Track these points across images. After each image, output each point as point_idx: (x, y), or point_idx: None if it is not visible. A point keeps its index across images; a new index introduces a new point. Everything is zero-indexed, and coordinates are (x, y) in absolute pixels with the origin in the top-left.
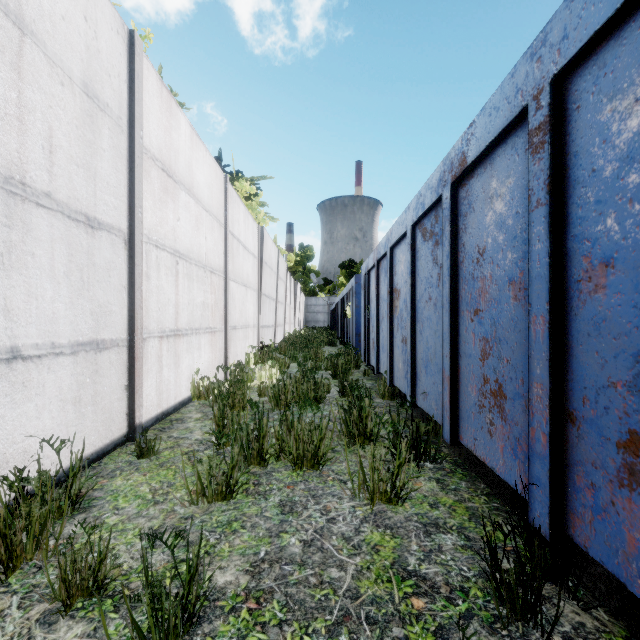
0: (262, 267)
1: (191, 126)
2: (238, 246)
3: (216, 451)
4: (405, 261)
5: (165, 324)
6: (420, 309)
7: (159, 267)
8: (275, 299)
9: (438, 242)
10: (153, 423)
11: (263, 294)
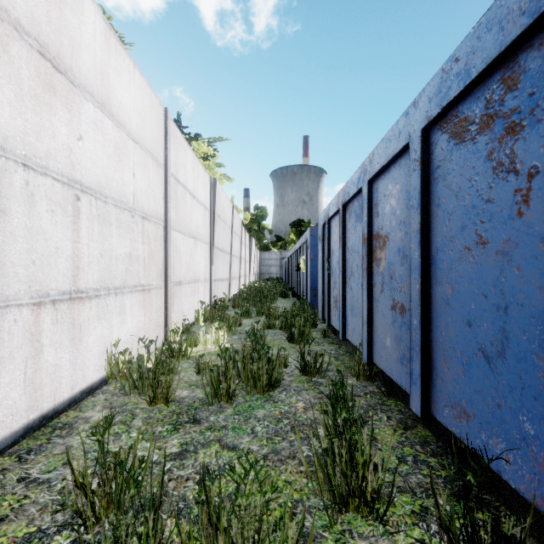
0: (214, 220)
1: (106, 23)
2: (184, 194)
3: (76, 538)
4: (400, 192)
5: (48, 284)
6: (445, 262)
7: (33, 199)
8: (229, 253)
9: (519, 125)
10: (17, 439)
11: (216, 247)
